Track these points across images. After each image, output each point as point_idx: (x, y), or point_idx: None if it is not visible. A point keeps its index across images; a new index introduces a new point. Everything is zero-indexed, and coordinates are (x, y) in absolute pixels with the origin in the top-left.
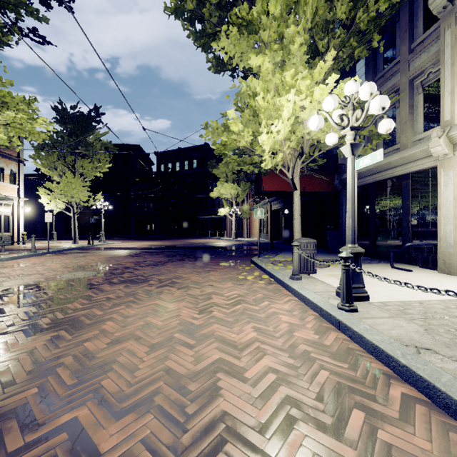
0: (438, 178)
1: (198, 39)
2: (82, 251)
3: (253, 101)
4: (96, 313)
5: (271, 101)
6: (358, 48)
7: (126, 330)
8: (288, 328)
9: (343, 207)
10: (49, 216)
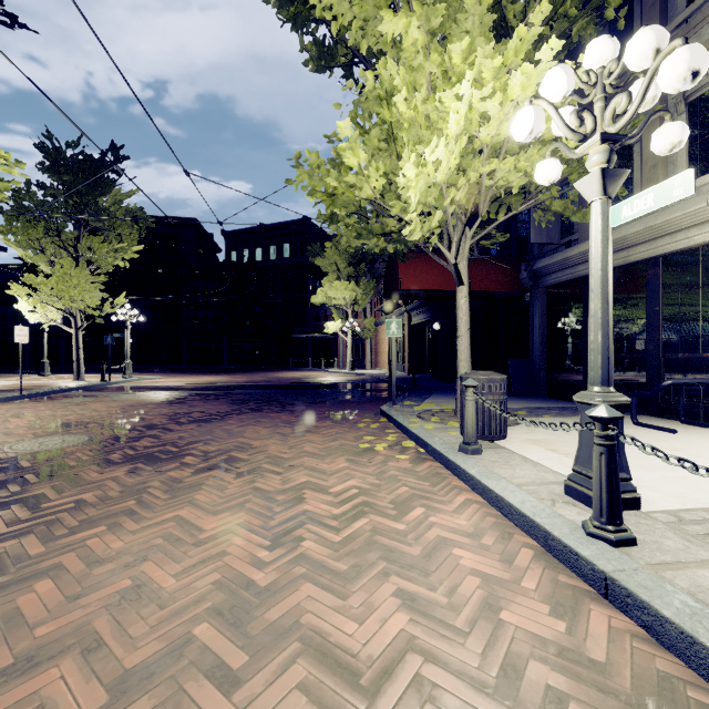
0: None
1: (284, 6)
2: (85, 394)
3: (388, 108)
4: (28, 551)
5: (422, 109)
6: (580, 22)
7: (72, 614)
8: (483, 595)
9: (534, 318)
10: (23, 331)
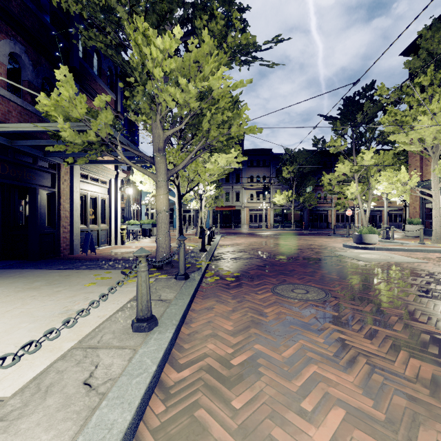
0: None
1: None
2: None
3: None
4: None
5: None
6: None
7: None
8: None
9: None
10: None
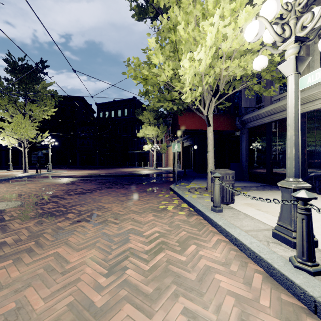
0: None
1: None
2: (27, 179)
3: (174, 34)
4: None
5: (192, 34)
6: None
7: None
8: (238, 312)
9: (242, 143)
10: None
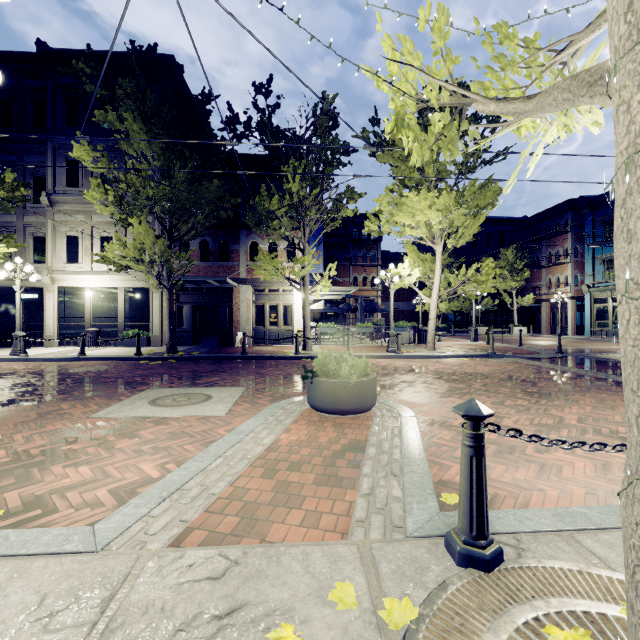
0: (45, 296)
1: None
2: None
3: None
4: None
5: None
6: None
7: None
8: (6, 364)
9: None
10: None
